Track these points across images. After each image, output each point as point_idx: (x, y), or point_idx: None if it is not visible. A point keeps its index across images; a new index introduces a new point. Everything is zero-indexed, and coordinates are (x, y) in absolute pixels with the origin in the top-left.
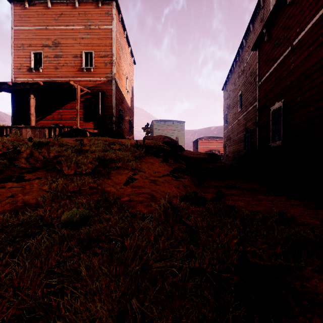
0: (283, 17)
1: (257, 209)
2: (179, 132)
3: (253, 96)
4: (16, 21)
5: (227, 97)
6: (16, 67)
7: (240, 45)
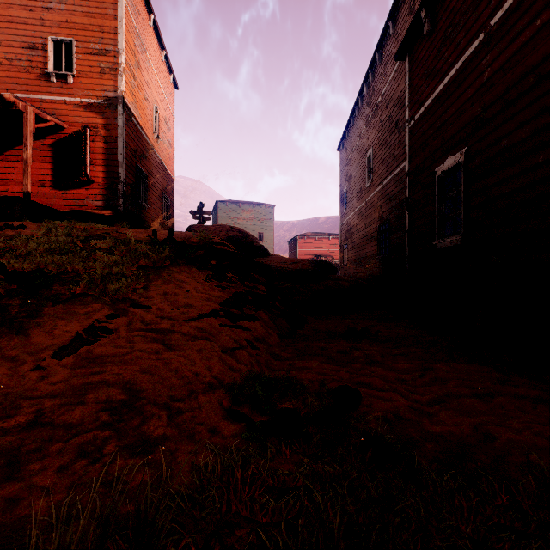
0: None
1: (454, 433)
2: (264, 224)
3: (395, 156)
4: None
5: (347, 162)
6: None
7: (370, 64)
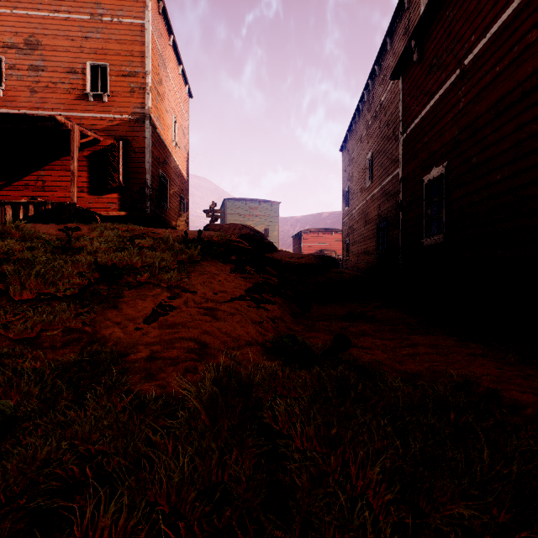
0: (447, 17)
1: (413, 369)
2: (270, 220)
3: (392, 160)
4: None
5: (349, 163)
6: None
7: (370, 75)
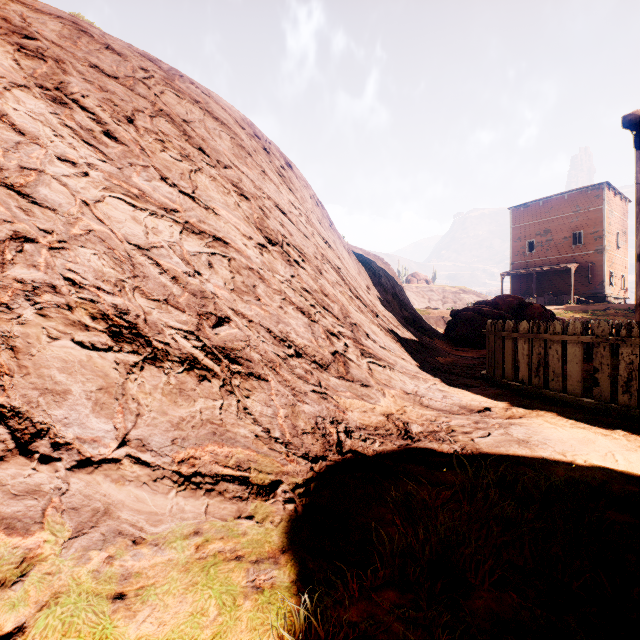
0: None
1: None
2: None
3: None
4: (513, 221)
5: None
6: (513, 254)
7: None
